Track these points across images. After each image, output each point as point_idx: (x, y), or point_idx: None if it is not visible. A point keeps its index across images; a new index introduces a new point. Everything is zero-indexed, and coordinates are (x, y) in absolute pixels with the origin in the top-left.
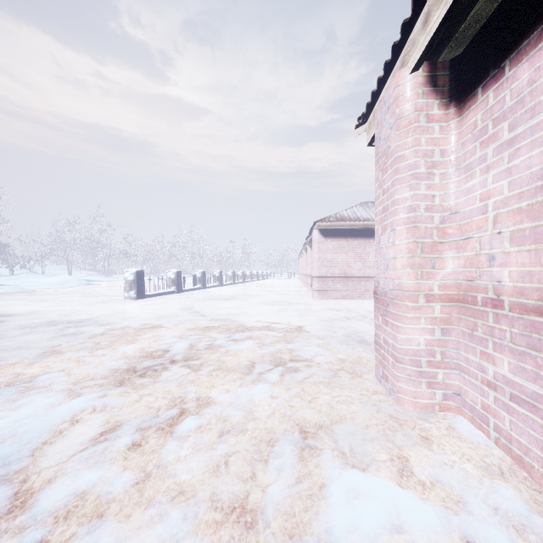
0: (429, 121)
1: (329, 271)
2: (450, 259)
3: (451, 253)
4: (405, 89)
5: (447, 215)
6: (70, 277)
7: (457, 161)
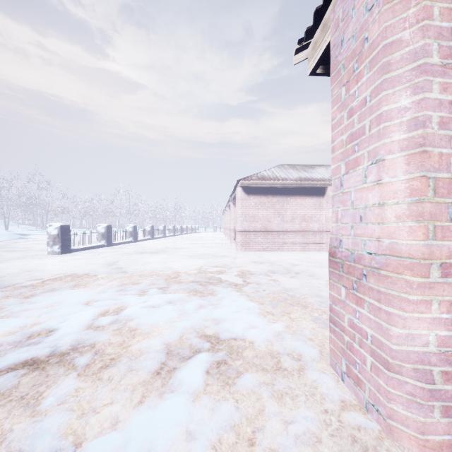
0: None
1: (251, 225)
2: None
3: None
4: None
5: None
6: (1, 232)
7: None
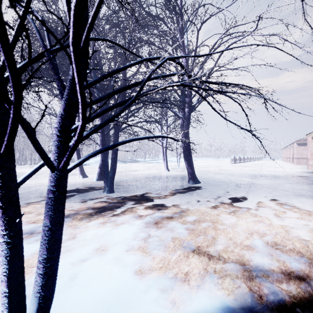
0: (312, 142)
1: (300, 156)
2: None
3: None
4: (309, 138)
5: None
6: None
7: None
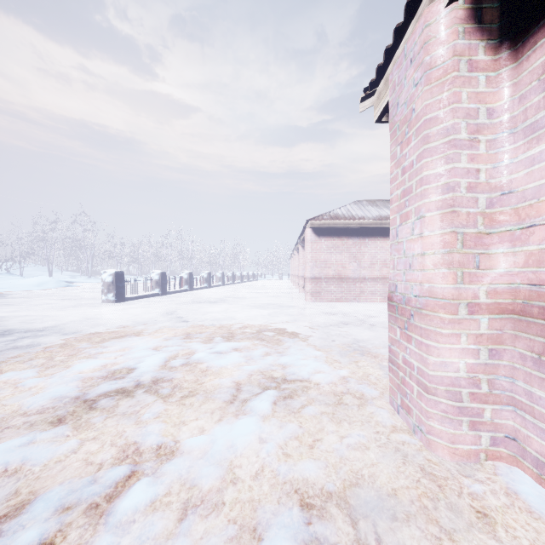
0: (472, 70)
1: (323, 272)
2: (502, 255)
3: (503, 247)
4: (439, 28)
5: (496, 197)
6: (48, 279)
7: (512, 122)
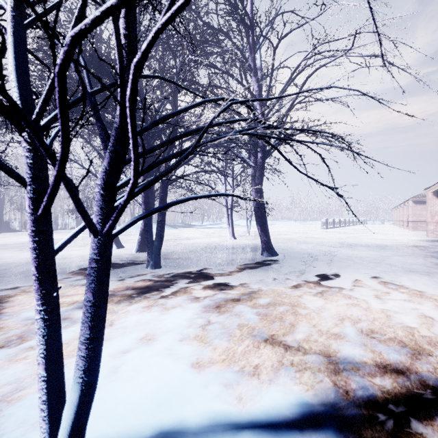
0: (433, 199)
1: (418, 218)
2: (436, 217)
3: (436, 216)
4: (429, 194)
5: (436, 211)
6: None
7: (437, 205)
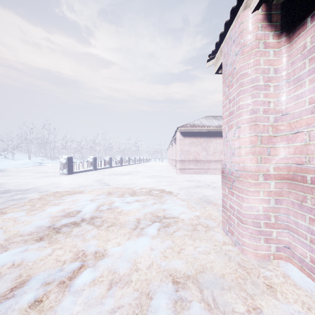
0: (266, 47)
1: (186, 157)
2: (282, 148)
3: (283, 144)
4: (248, 24)
5: (279, 116)
6: (29, 161)
7: (287, 76)
